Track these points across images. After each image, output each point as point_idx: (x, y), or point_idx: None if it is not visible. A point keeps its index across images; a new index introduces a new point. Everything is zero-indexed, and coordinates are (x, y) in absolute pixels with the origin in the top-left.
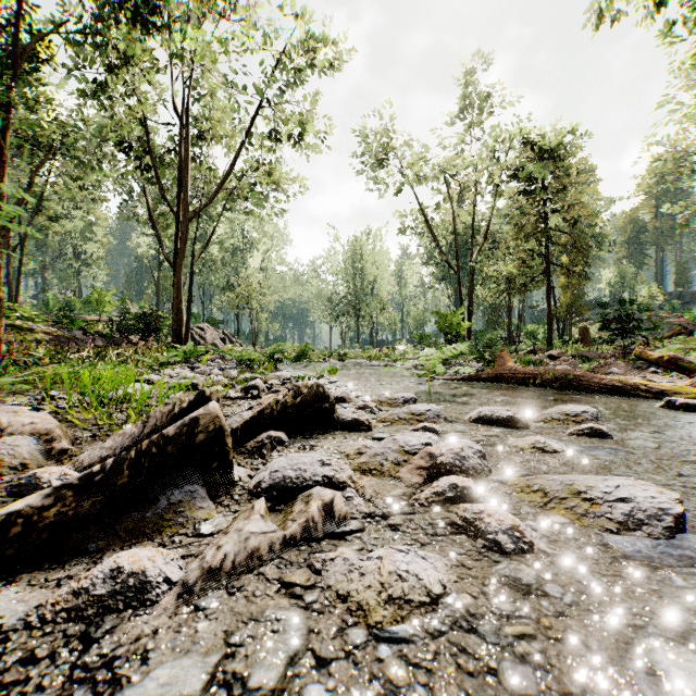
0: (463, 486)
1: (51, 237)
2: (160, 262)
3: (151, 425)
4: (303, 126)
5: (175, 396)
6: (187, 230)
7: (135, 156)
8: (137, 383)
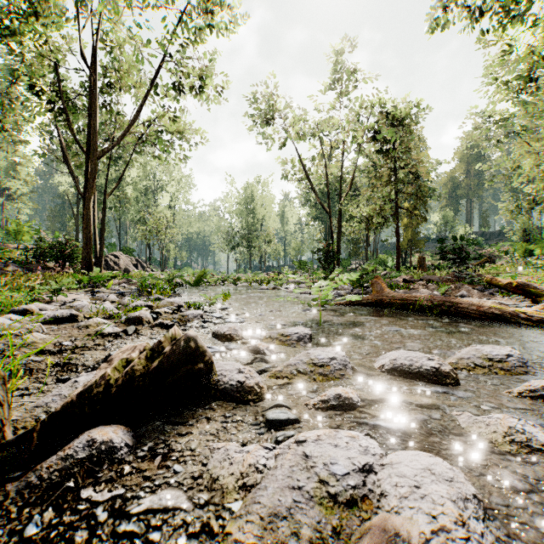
0: None
1: None
2: (79, 198)
3: None
4: (203, 86)
5: None
6: (96, 167)
7: (49, 101)
8: (8, 315)
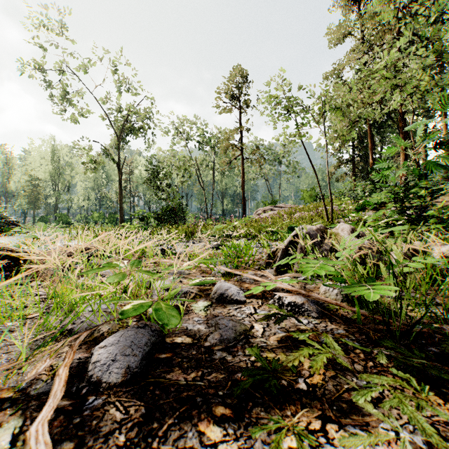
0: None
1: None
2: None
3: None
4: None
5: None
6: None
7: None
8: None
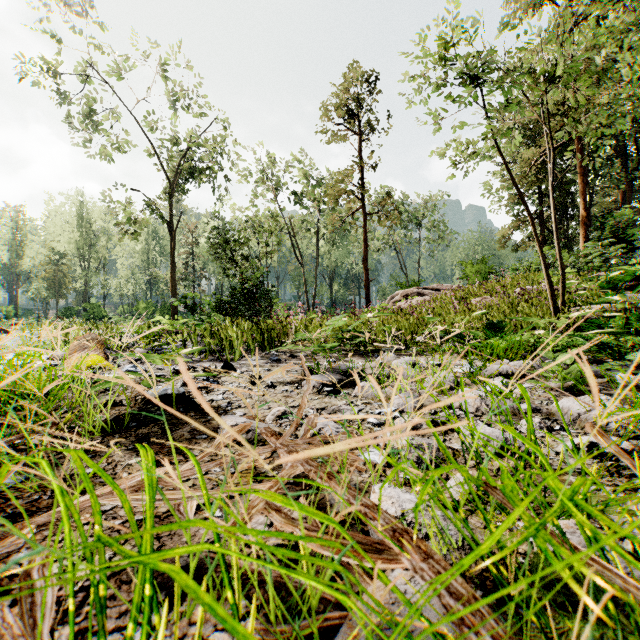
0: None
1: None
2: None
3: None
4: None
5: None
6: None
7: None
8: None
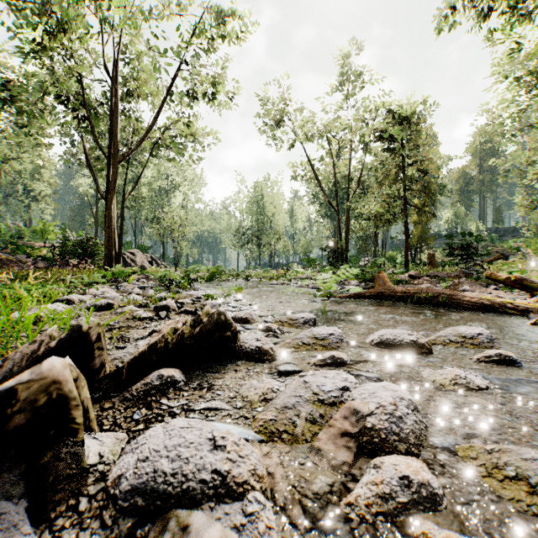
0: (419, 482)
1: (5, 177)
2: (98, 199)
3: (5, 372)
4: (216, 90)
5: (51, 330)
6: (117, 170)
7: (73, 109)
8: (55, 303)
